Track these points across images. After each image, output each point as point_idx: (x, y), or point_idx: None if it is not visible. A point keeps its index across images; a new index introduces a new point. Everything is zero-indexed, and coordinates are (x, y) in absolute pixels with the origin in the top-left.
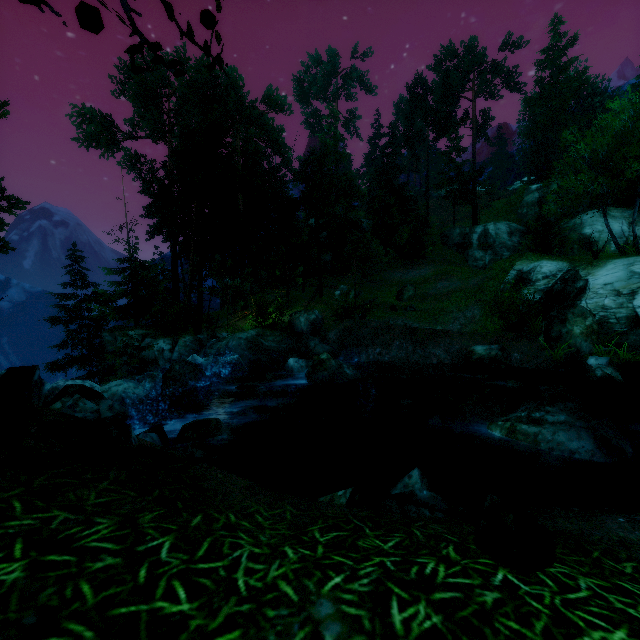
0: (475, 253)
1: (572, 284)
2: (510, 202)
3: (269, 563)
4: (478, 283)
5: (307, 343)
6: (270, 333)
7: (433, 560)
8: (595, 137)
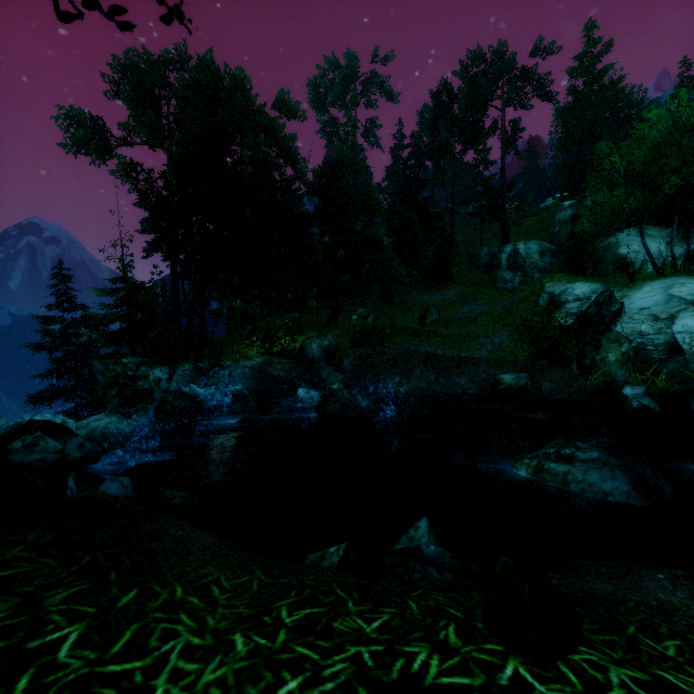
0: (504, 274)
1: (607, 307)
2: (541, 220)
3: (206, 661)
4: (507, 306)
5: (319, 372)
6: (278, 361)
7: (426, 648)
8: (631, 148)
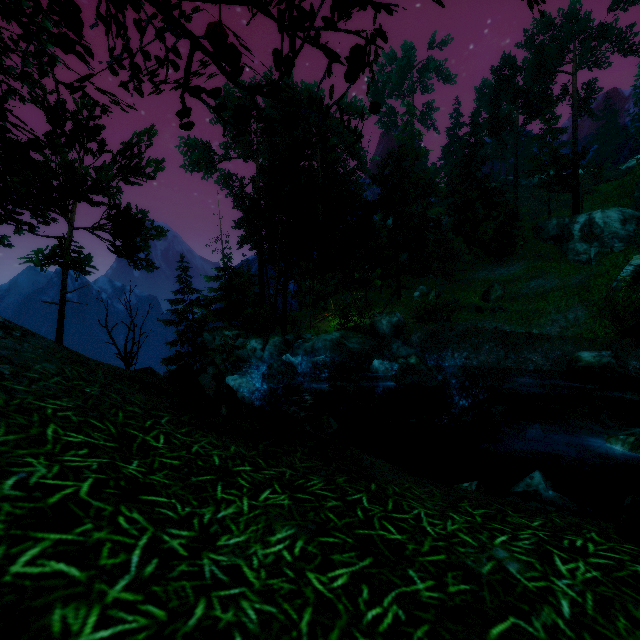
0: (577, 246)
1: None
2: (623, 184)
3: (443, 521)
4: (582, 281)
5: (390, 345)
6: (353, 335)
7: (580, 539)
8: None
